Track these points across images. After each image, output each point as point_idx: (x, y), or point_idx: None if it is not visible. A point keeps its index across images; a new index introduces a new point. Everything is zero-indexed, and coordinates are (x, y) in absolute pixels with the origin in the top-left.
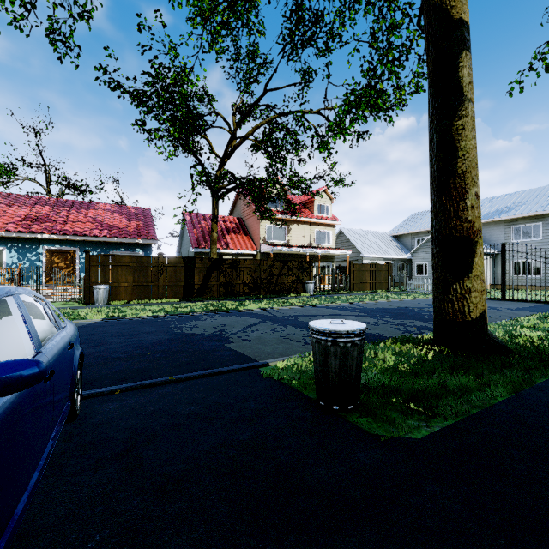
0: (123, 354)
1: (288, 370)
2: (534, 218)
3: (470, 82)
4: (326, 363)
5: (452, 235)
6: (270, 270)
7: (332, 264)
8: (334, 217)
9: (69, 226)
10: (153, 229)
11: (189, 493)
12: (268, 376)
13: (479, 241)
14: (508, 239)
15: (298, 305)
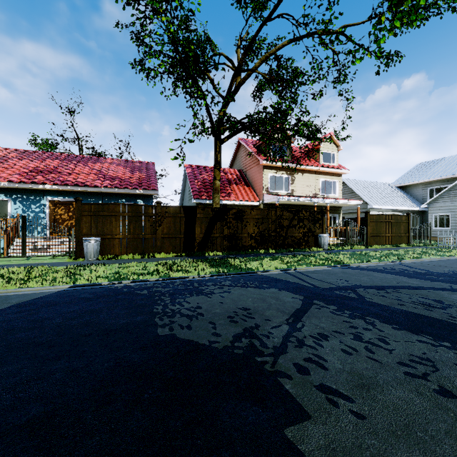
0: None
1: None
2: None
3: None
4: None
5: None
6: (279, 221)
7: (338, 216)
8: (340, 166)
9: (72, 177)
10: (154, 180)
11: None
12: None
13: None
14: None
15: (327, 265)
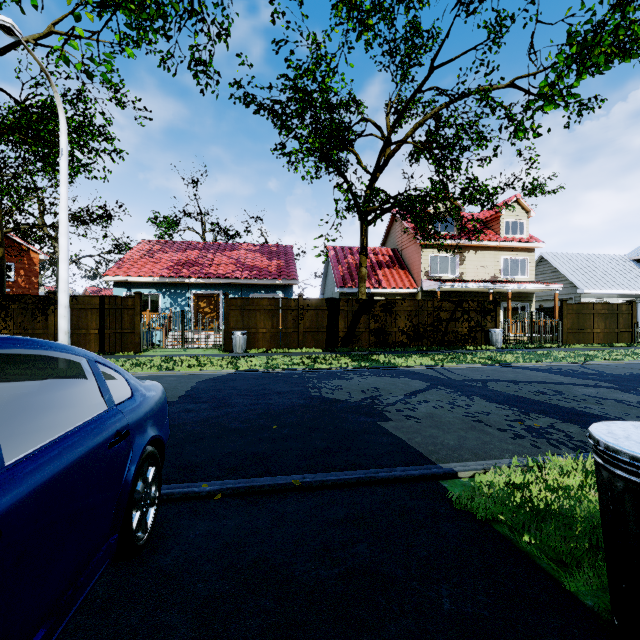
0: (243, 424)
1: (504, 501)
2: None
3: None
4: None
5: None
6: (437, 314)
7: (529, 305)
8: (531, 237)
9: (214, 269)
10: (294, 268)
11: None
12: (464, 507)
13: None
14: None
15: (481, 364)
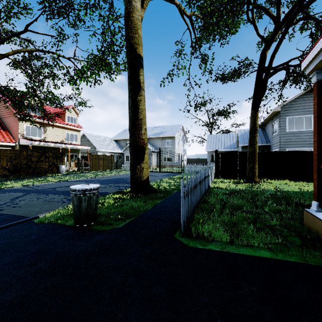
0: None
1: (55, 216)
2: (170, 137)
3: (143, 82)
4: (80, 205)
5: (137, 145)
6: (30, 158)
7: (78, 155)
8: (79, 125)
9: None
10: None
11: (3, 281)
12: (41, 222)
13: (146, 148)
14: (162, 146)
15: (54, 181)
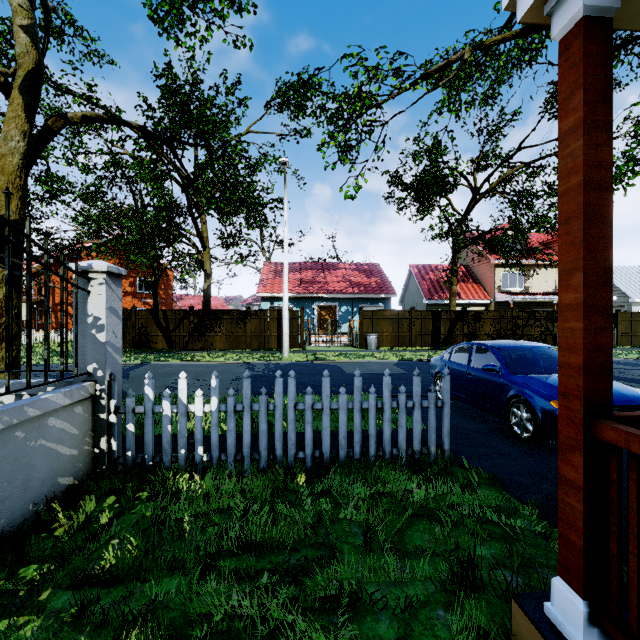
0: None
1: None
2: None
3: None
4: None
5: None
6: (515, 321)
7: None
8: None
9: (331, 286)
10: (390, 284)
11: None
12: None
13: None
14: None
15: None
